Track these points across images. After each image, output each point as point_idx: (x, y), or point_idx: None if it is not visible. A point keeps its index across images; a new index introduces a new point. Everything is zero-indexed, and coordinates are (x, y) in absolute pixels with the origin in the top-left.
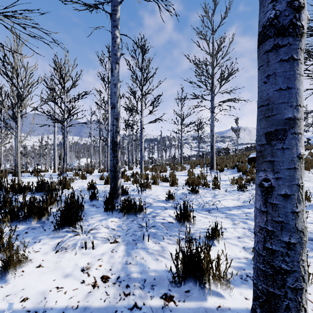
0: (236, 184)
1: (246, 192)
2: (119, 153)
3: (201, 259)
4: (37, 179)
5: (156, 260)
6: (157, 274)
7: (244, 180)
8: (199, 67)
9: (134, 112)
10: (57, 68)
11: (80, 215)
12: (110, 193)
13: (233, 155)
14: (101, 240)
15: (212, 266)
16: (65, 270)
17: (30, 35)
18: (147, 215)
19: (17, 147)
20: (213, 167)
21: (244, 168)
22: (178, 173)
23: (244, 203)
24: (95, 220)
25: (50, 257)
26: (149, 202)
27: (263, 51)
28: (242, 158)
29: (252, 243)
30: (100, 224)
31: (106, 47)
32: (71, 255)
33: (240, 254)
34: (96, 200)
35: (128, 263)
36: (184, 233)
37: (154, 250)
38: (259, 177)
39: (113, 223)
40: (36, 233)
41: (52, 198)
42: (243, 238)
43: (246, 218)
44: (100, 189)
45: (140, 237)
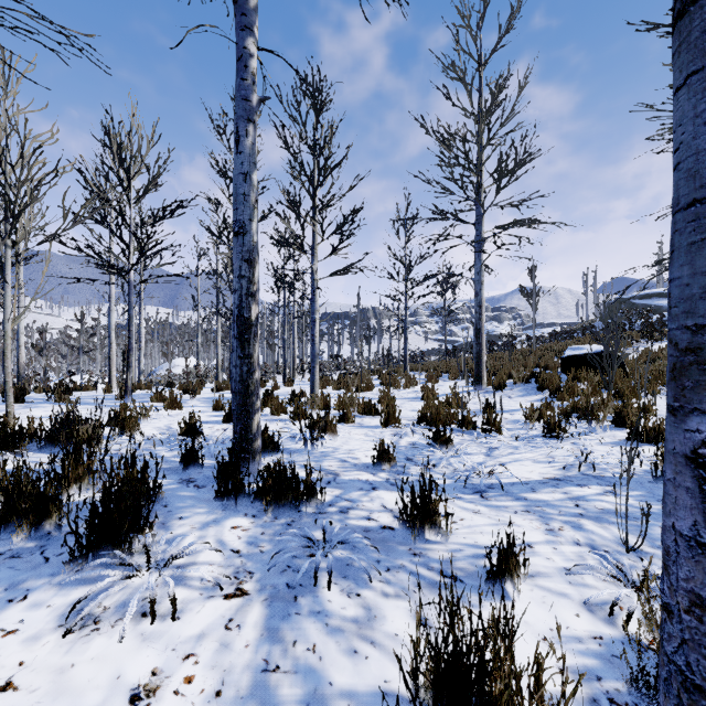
0: (538, 420)
1: (566, 442)
2: (256, 349)
3: (485, 667)
4: (53, 413)
5: (351, 654)
6: (354, 705)
7: (557, 411)
8: (449, 146)
9: (296, 250)
10: (114, 144)
11: (146, 517)
12: (231, 451)
13: (524, 351)
14: (200, 590)
15: (520, 689)
16: (82, 699)
17: (2, 25)
18: (326, 508)
19: (5, 334)
20: (482, 378)
21: (553, 383)
22: (399, 394)
23: (566, 470)
24: (190, 526)
25: (45, 652)
26: (331, 469)
27: (704, 20)
28: (547, 358)
29: (606, 590)
30: (199, 540)
31: (232, 99)
32: (109, 641)
33: (579, 623)
34: (198, 466)
35: (272, 667)
36: (423, 559)
37: (345, 619)
38: (689, 432)
39: (237, 532)
40: (21, 570)
41: (79, 465)
42: (580, 573)
43: (577, 514)
44: (212, 434)
45: (308, 577)
